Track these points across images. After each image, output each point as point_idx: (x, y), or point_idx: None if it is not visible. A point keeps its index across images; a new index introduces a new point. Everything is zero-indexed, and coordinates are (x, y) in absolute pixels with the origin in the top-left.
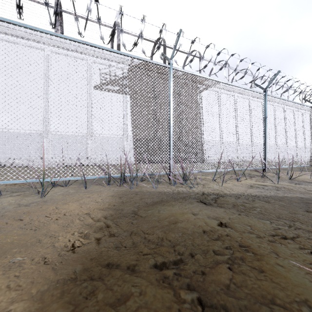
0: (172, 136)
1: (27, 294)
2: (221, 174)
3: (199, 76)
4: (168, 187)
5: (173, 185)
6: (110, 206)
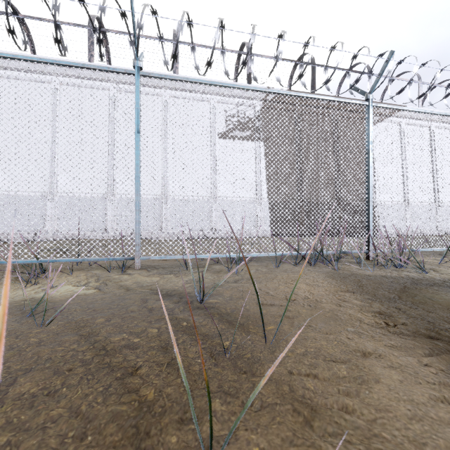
0: (372, 200)
1: (417, 353)
2: (437, 255)
3: (410, 110)
4: (384, 270)
5: (388, 268)
6: (351, 289)
